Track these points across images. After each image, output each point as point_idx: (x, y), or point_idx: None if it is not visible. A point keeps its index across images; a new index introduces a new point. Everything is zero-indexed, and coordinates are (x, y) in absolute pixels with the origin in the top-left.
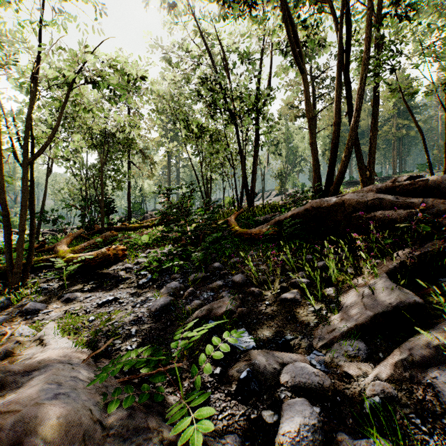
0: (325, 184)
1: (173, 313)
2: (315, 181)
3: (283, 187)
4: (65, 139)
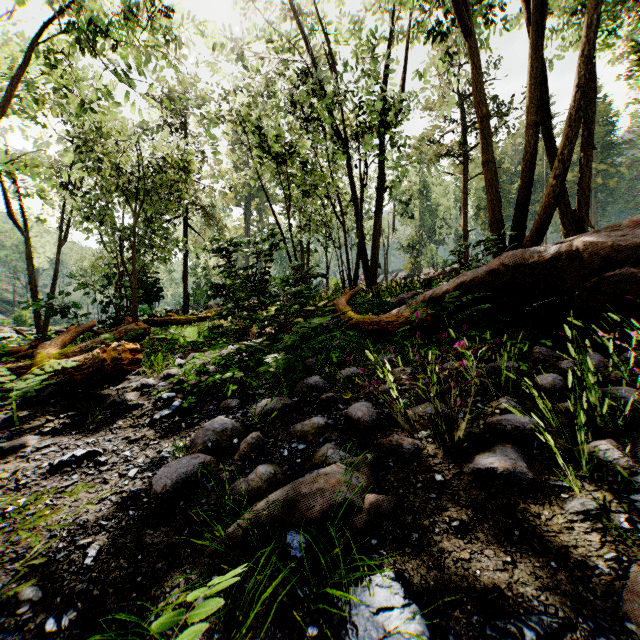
0: (512, 235)
1: (203, 500)
2: (492, 230)
3: (415, 265)
4: (90, 190)
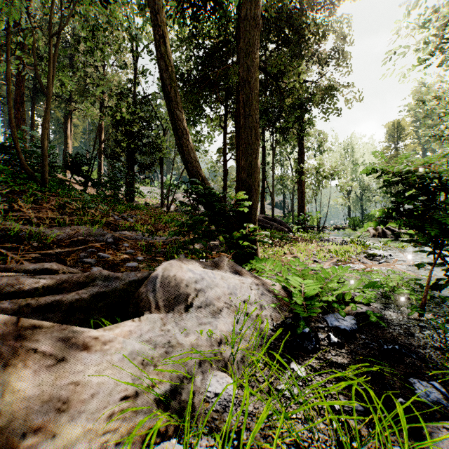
0: None
1: None
2: None
3: None
4: None
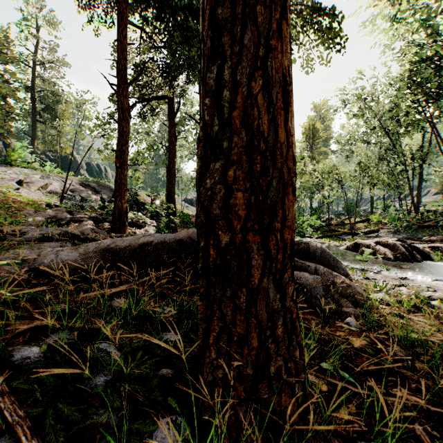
0: None
1: None
2: None
3: None
4: None
